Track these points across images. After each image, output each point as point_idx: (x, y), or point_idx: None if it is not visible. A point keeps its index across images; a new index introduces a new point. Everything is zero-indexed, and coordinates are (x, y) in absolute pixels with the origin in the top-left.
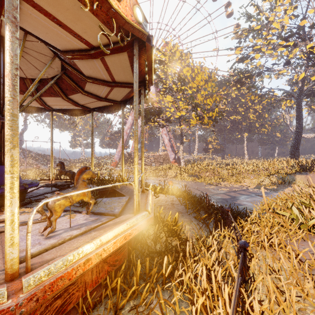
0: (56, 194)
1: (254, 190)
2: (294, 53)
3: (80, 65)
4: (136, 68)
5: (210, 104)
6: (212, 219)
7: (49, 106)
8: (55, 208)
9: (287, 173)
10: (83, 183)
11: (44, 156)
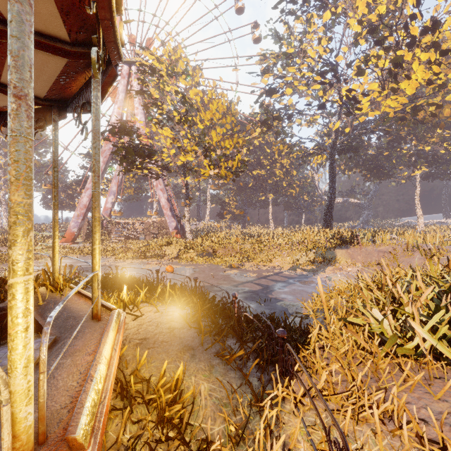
0: None
1: (289, 273)
2: (329, 96)
3: None
4: None
5: (230, 148)
6: (256, 362)
7: None
8: None
9: (326, 248)
10: None
11: None
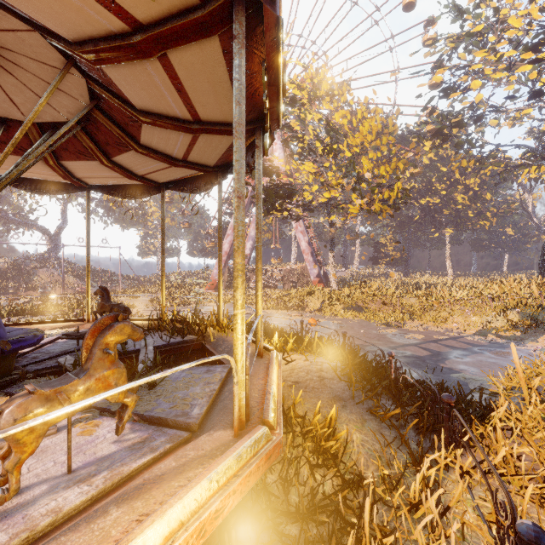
0: (26, 392)
1: (475, 339)
2: None
3: (121, 80)
4: (240, 69)
5: (387, 176)
6: (414, 422)
7: (81, 180)
8: (18, 436)
9: (541, 307)
10: (105, 358)
11: (95, 272)
